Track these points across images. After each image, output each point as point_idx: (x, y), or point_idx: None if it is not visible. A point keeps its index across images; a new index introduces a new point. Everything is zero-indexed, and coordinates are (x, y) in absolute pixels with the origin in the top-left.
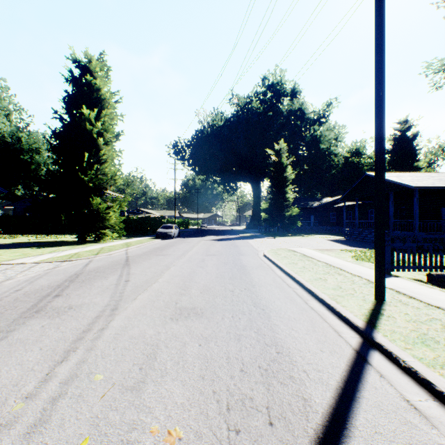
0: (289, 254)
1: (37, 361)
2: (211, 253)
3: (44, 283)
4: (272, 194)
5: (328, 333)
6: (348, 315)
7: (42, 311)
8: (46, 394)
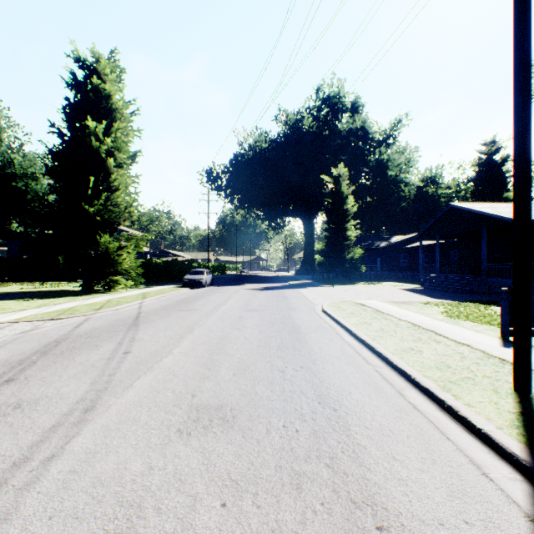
0: (357, 310)
1: None
2: (251, 307)
3: (2, 356)
4: (330, 231)
5: (462, 468)
6: (486, 426)
7: None
8: None
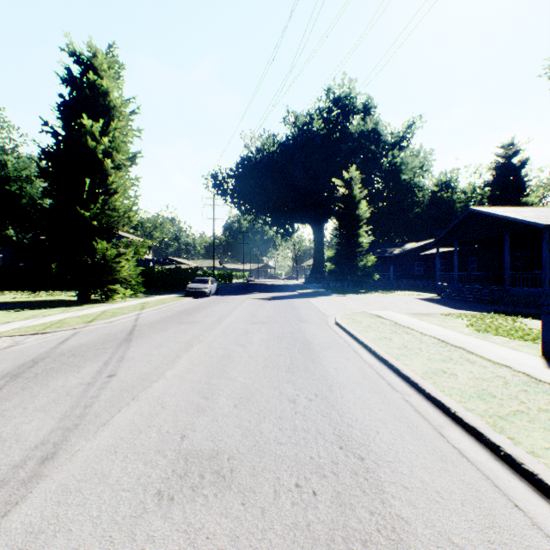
0: (374, 322)
1: None
2: (258, 319)
3: None
4: (341, 237)
5: None
6: None
7: None
8: None
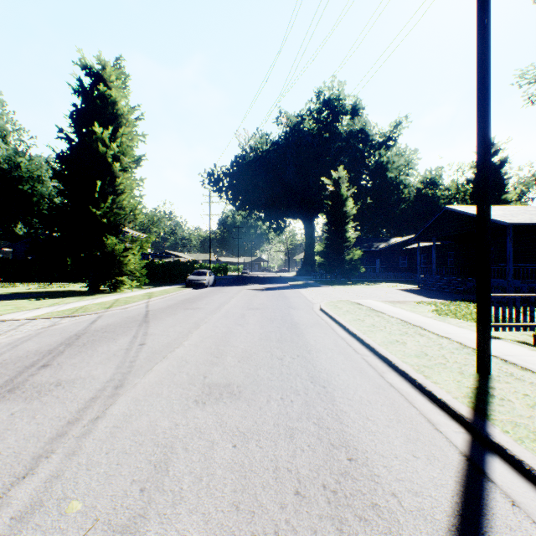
0: (353, 308)
1: None
2: (253, 306)
3: (32, 347)
4: (329, 233)
5: (420, 425)
6: (445, 397)
7: (18, 390)
8: None
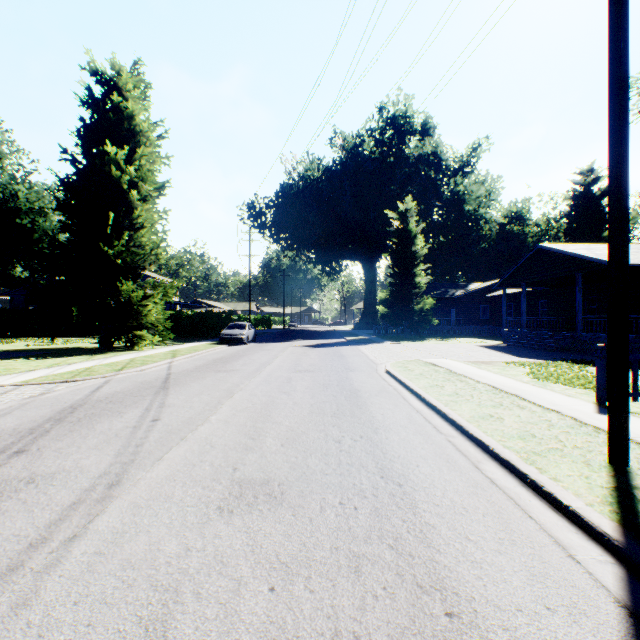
0: (427, 370)
1: None
2: (302, 368)
3: (9, 424)
4: (395, 277)
5: (545, 550)
6: (575, 503)
7: None
8: None
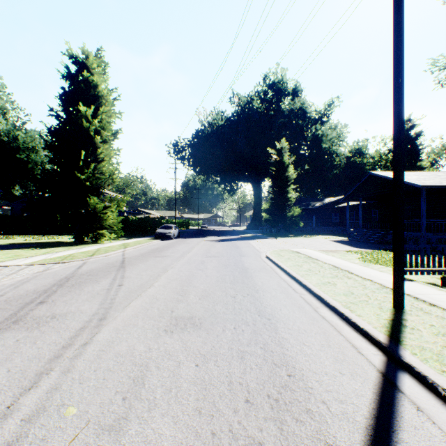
0: (293, 256)
1: (0, 388)
2: (211, 254)
3: (30, 288)
4: (274, 194)
5: (345, 349)
6: (366, 327)
7: (21, 322)
8: (1, 438)
